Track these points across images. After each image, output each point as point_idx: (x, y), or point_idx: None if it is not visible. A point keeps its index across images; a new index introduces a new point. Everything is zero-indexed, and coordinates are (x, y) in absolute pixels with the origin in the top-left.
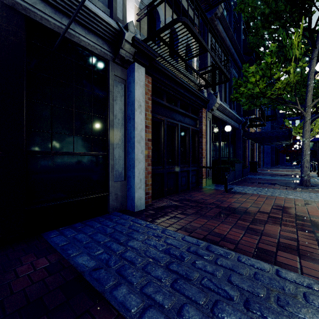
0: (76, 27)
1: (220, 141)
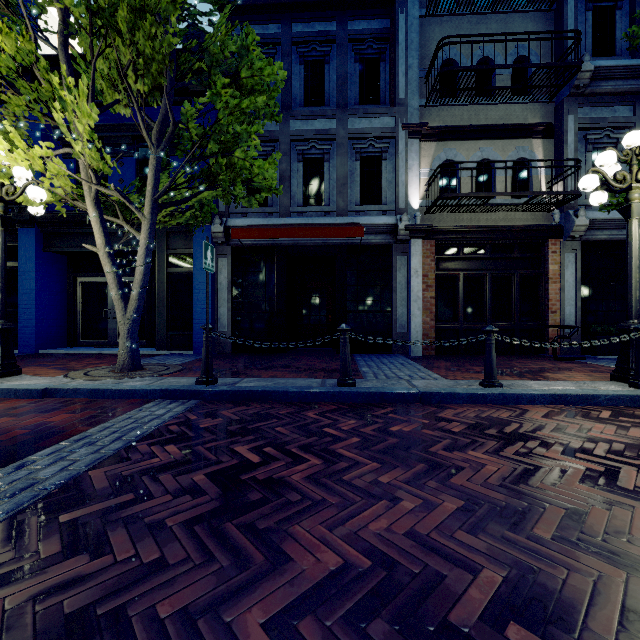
0: (369, 237)
1: None
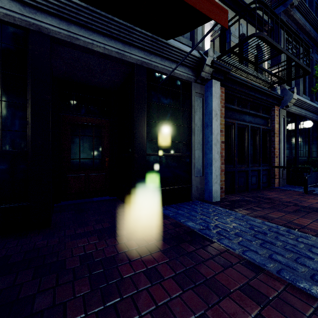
0: (172, 65)
1: (297, 138)
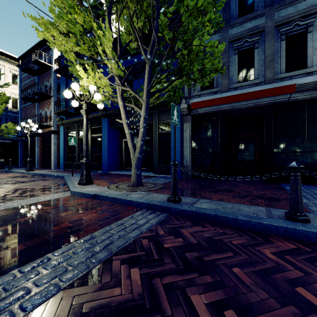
0: (294, 95)
1: None
